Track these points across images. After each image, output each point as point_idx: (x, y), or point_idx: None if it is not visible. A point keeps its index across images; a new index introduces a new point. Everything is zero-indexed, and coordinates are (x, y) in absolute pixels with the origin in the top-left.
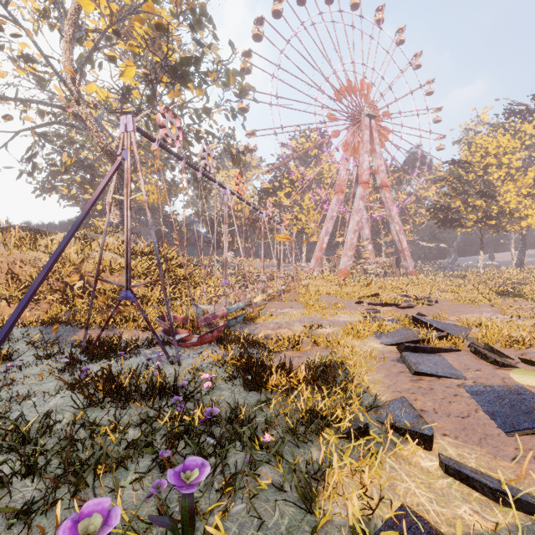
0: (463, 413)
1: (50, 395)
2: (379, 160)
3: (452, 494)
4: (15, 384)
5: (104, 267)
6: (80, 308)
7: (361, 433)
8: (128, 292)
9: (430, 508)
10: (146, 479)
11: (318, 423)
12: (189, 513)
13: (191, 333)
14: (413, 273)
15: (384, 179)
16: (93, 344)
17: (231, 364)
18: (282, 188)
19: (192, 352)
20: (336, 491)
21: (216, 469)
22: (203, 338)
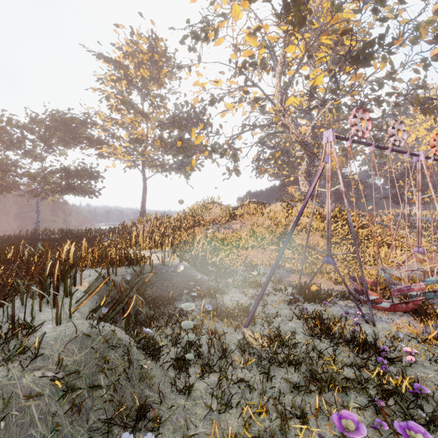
0: None
1: (287, 319)
2: None
3: None
4: (268, 304)
5: (301, 228)
6: (288, 257)
7: None
8: (329, 258)
9: None
10: (364, 411)
11: None
12: None
13: (380, 296)
14: None
15: None
16: (304, 289)
17: (435, 345)
18: None
19: (383, 315)
20: None
21: None
22: (396, 307)
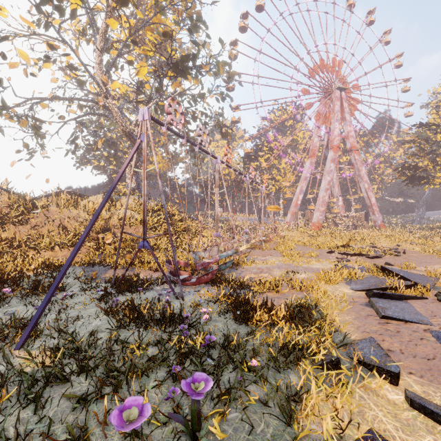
0: (429, 355)
1: (92, 318)
2: (349, 127)
3: (417, 425)
4: (68, 308)
5: (125, 222)
6: (109, 253)
7: (333, 365)
8: (144, 242)
9: (396, 435)
10: (163, 386)
11: (296, 354)
12: (196, 415)
13: (190, 274)
14: (381, 226)
15: (354, 143)
16: (119, 281)
17: (223, 301)
18: (263, 154)
19: (192, 290)
20: (312, 411)
21: (215, 384)
22: (200, 279)
